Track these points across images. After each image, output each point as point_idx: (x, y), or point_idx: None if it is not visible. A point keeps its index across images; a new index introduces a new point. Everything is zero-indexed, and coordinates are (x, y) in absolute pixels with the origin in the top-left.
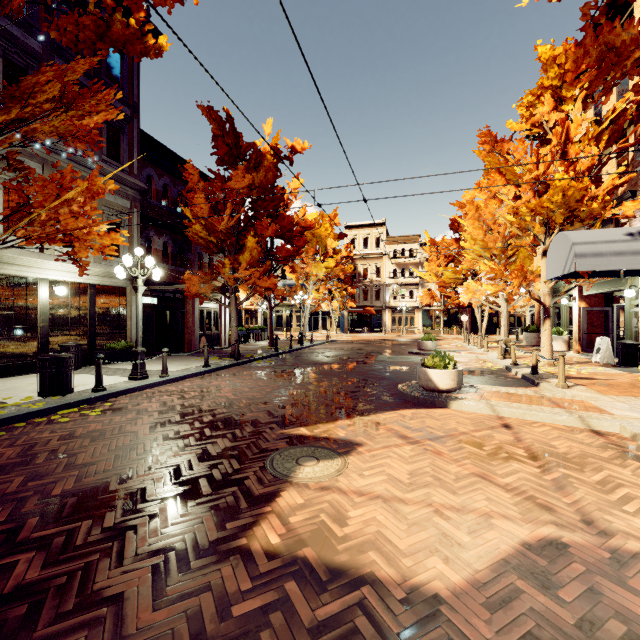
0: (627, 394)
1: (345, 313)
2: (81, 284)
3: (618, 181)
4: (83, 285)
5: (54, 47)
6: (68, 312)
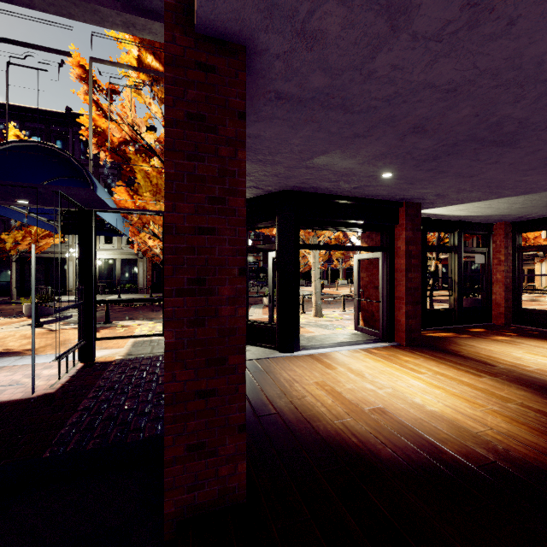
0: (6, 336)
1: (439, 266)
2: (114, 259)
3: (105, 123)
4: (114, 259)
5: (99, 165)
6: (107, 271)
